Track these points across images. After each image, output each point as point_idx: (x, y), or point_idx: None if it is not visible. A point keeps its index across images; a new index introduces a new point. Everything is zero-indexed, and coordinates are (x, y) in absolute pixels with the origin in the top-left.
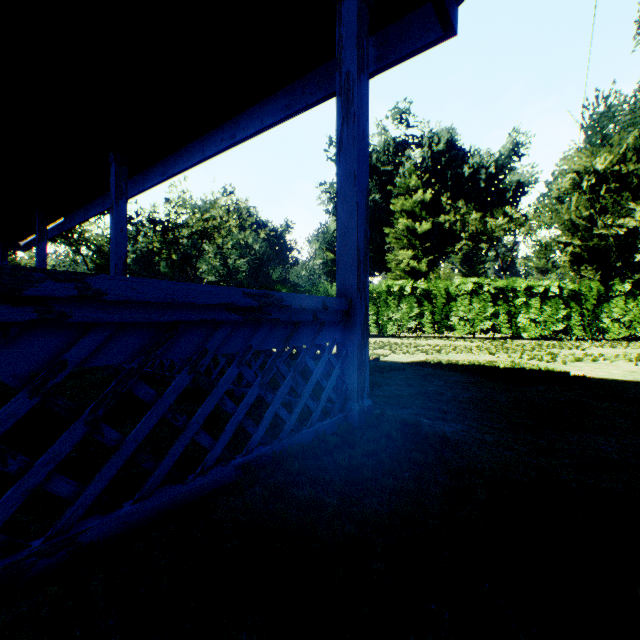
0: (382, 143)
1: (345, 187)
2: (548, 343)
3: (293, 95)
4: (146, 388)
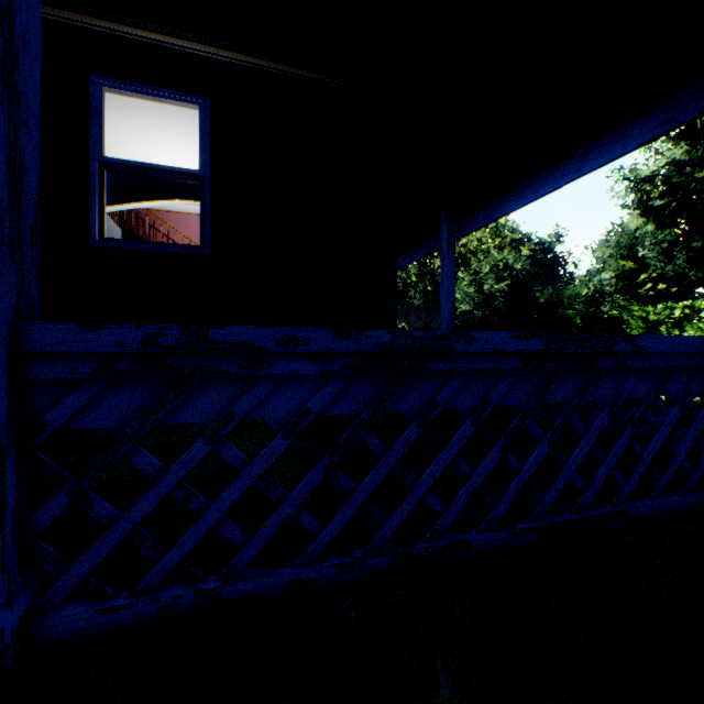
0: None
1: None
2: None
3: (675, 107)
4: (653, 417)
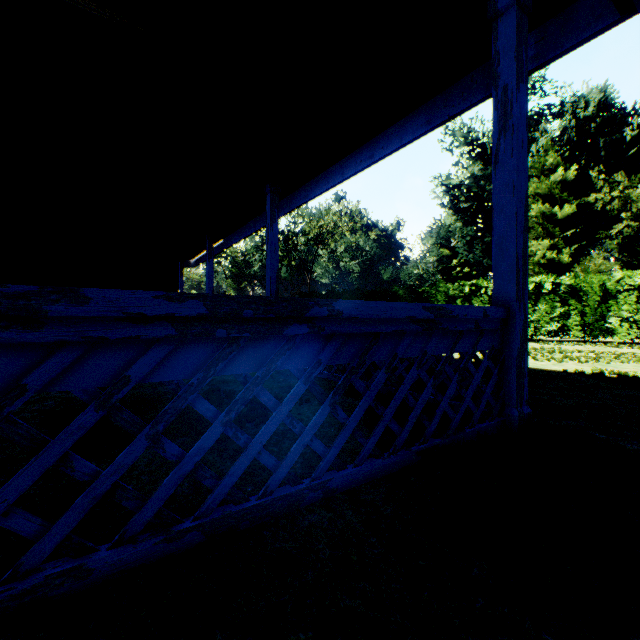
0: None
1: (502, 198)
2: None
3: (434, 110)
4: (360, 382)
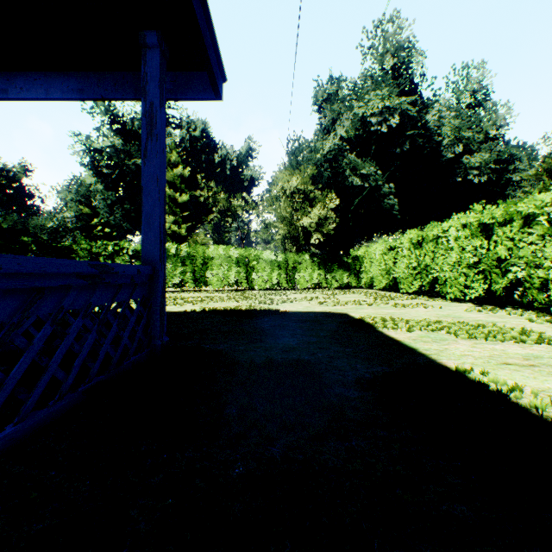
0: None
1: (150, 185)
2: (270, 292)
3: (87, 83)
4: (21, 338)
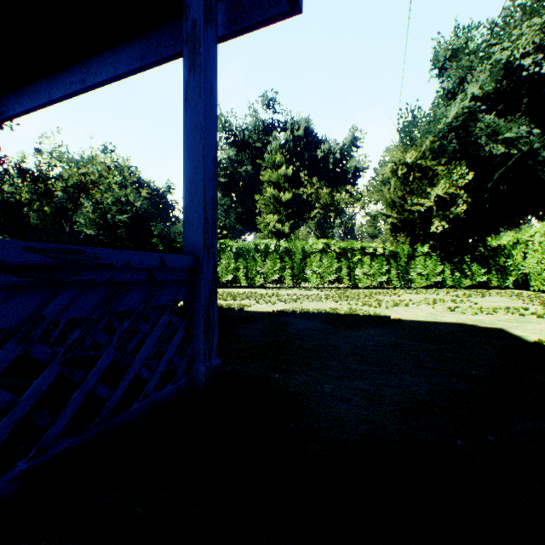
0: (253, 123)
1: (192, 139)
2: (376, 291)
3: (148, 46)
4: None
